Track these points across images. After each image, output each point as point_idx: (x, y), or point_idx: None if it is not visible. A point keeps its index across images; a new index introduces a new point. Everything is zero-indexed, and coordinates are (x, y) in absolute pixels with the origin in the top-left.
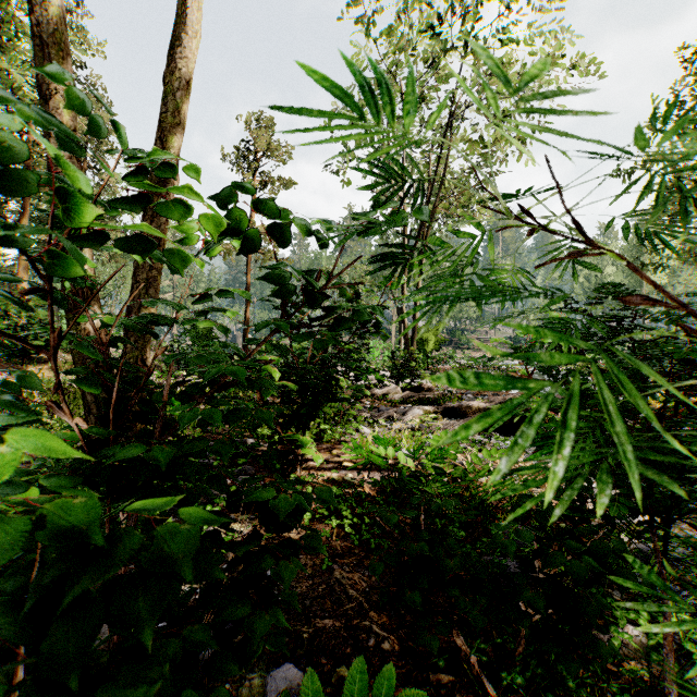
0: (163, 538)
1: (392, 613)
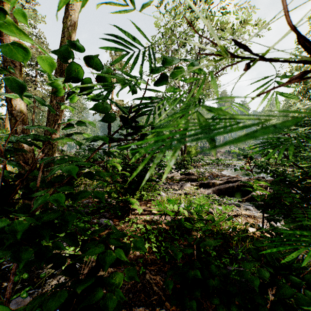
0: None
1: (178, 302)
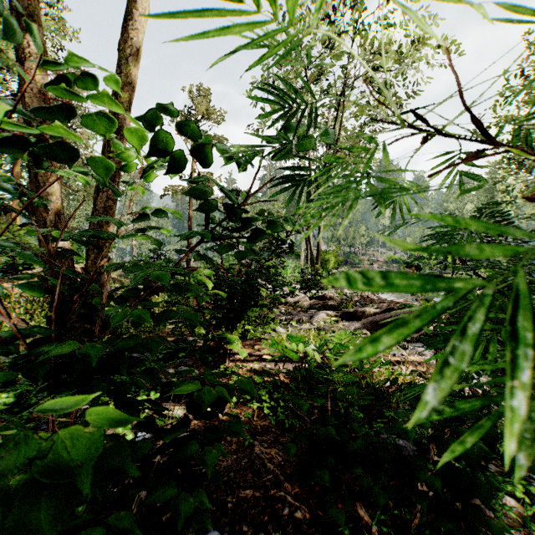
0: (65, 443)
1: (303, 484)
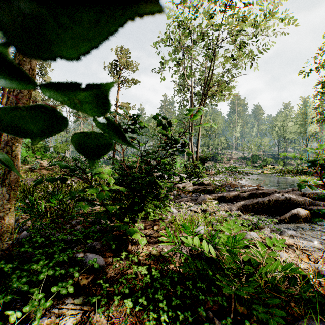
0: None
1: None
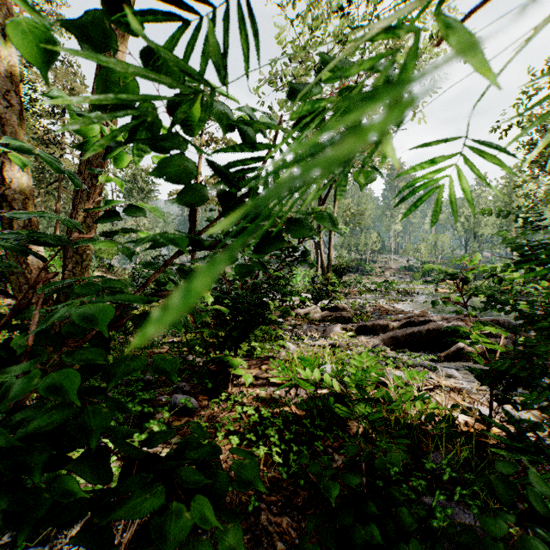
0: None
1: None
